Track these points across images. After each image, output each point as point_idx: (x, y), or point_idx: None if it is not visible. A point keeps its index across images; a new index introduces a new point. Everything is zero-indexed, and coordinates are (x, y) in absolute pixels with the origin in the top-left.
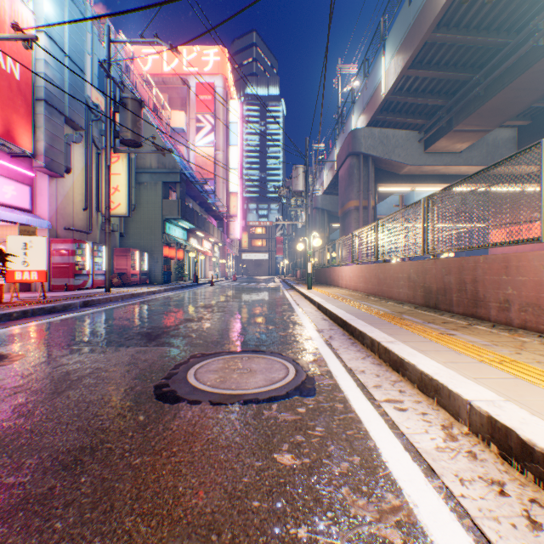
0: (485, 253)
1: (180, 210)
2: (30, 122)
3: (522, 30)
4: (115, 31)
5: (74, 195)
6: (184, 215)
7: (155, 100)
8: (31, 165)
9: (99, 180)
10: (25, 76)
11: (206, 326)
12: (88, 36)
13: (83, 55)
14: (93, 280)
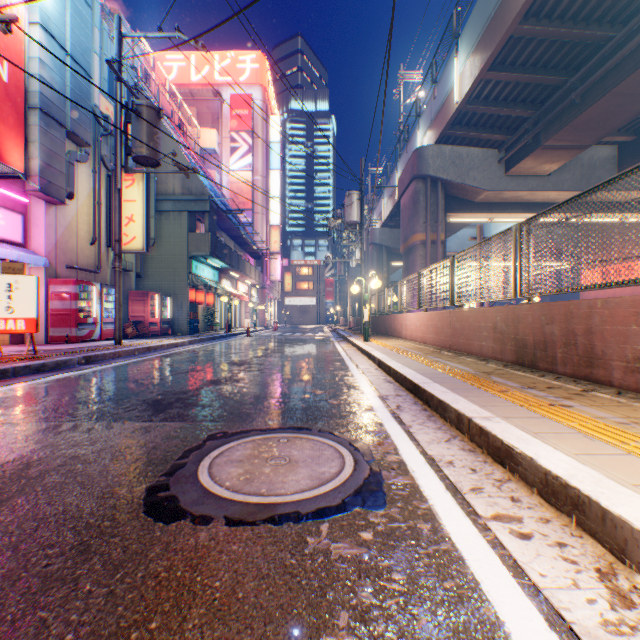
0: (574, 298)
1: (209, 245)
2: (21, 135)
3: (630, 20)
4: (131, 31)
5: (78, 226)
6: (214, 251)
7: (180, 115)
8: (24, 188)
9: (109, 208)
10: (15, 78)
11: (234, 391)
12: (96, 32)
13: (89, 55)
14: (101, 329)
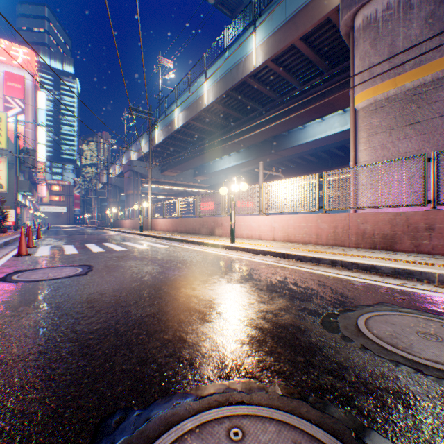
0: None
1: (29, 187)
2: None
3: (180, 153)
4: None
5: None
6: (30, 189)
7: None
8: None
9: None
10: None
11: (92, 234)
12: None
13: None
14: None
